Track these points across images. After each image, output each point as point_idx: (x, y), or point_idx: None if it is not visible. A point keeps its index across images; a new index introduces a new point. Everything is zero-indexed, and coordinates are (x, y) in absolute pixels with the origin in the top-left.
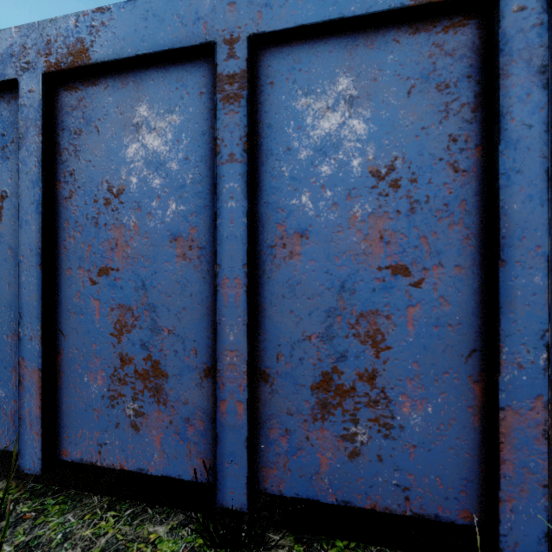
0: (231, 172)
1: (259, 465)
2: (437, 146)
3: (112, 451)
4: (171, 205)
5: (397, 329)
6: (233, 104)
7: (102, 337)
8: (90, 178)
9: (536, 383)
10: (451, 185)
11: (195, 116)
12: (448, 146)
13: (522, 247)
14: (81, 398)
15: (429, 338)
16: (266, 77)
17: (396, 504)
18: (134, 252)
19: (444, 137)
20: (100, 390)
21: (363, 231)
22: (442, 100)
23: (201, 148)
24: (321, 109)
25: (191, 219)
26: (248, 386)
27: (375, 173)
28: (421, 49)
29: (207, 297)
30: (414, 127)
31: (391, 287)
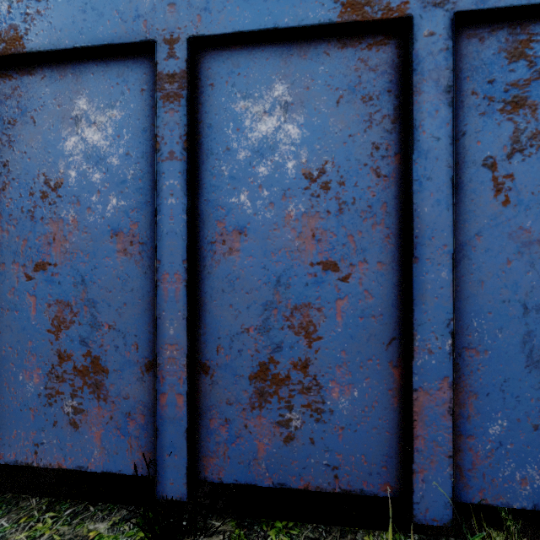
0: (171, 169)
1: (199, 455)
2: (362, 152)
3: (49, 450)
4: (111, 200)
5: (327, 320)
6: (173, 103)
7: (38, 334)
8: (26, 170)
9: (443, 366)
10: (374, 189)
11: (136, 113)
12: (372, 153)
13: (431, 246)
14: (15, 398)
15: (356, 328)
16: (206, 78)
17: (326, 482)
18: (73, 247)
19: (368, 145)
20: (36, 388)
21: (297, 229)
22: (366, 111)
23: (142, 145)
24: (258, 113)
25: (133, 215)
26: (188, 379)
27: (308, 175)
28: (348, 63)
29: (148, 292)
30: (342, 134)
31: (322, 282)
